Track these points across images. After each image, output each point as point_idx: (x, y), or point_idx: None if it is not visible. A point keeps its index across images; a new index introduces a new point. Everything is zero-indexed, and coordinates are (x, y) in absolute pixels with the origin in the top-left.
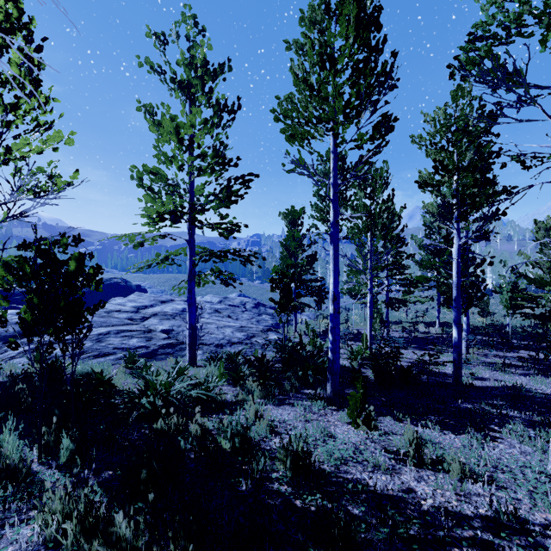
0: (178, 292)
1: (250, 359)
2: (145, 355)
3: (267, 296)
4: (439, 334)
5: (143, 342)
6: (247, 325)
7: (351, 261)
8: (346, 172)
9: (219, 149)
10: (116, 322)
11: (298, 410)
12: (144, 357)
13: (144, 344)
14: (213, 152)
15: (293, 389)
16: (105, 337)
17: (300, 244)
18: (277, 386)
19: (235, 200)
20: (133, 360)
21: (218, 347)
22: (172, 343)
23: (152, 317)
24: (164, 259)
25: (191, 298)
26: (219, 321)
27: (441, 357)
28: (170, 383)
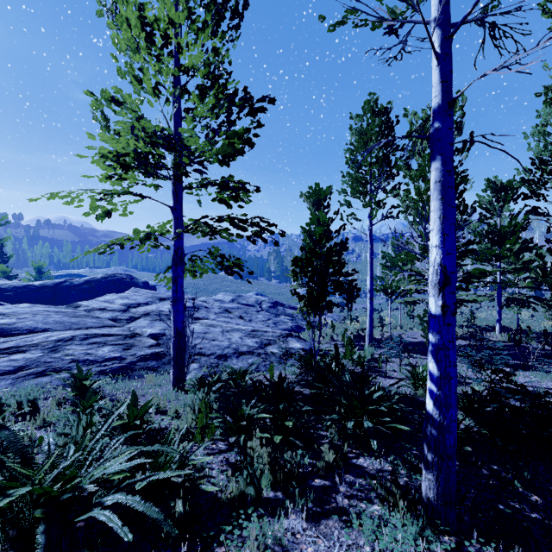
0: (166, 284)
1: (260, 385)
2: (114, 372)
3: (285, 296)
4: (503, 342)
5: (118, 351)
6: (261, 328)
7: (384, 253)
8: (390, 129)
9: (215, 65)
10: (92, 323)
11: (364, 546)
12: (112, 375)
13: (118, 355)
14: (206, 69)
15: (338, 461)
16: (64, 345)
17: (327, 230)
18: (307, 447)
19: (240, 148)
20: (81, 383)
21: (220, 359)
22: (159, 352)
23: (143, 317)
24: (145, 238)
25: (177, 290)
26: (226, 323)
27: (540, 380)
28: (79, 463)
